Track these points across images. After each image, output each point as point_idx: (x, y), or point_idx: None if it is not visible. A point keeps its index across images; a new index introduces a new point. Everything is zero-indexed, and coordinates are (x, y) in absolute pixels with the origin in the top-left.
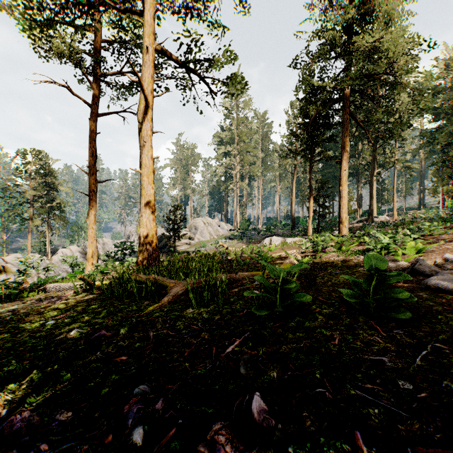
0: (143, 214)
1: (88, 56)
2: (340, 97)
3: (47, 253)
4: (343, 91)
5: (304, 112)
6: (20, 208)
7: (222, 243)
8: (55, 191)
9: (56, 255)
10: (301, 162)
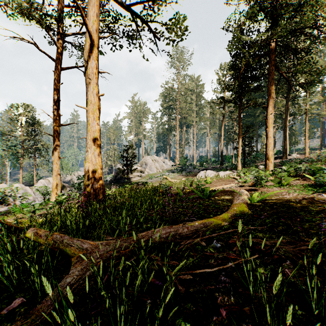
0: (88, 149)
1: (53, 18)
2: (267, 51)
3: (34, 182)
4: (269, 46)
5: (234, 65)
6: (15, 149)
7: (166, 175)
8: (40, 136)
9: (36, 185)
10: (228, 112)
